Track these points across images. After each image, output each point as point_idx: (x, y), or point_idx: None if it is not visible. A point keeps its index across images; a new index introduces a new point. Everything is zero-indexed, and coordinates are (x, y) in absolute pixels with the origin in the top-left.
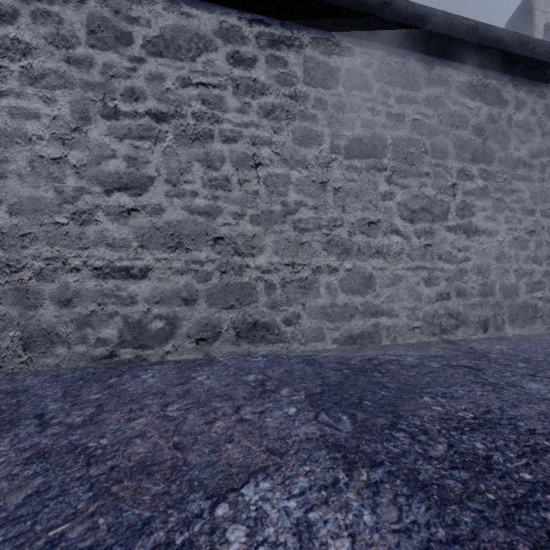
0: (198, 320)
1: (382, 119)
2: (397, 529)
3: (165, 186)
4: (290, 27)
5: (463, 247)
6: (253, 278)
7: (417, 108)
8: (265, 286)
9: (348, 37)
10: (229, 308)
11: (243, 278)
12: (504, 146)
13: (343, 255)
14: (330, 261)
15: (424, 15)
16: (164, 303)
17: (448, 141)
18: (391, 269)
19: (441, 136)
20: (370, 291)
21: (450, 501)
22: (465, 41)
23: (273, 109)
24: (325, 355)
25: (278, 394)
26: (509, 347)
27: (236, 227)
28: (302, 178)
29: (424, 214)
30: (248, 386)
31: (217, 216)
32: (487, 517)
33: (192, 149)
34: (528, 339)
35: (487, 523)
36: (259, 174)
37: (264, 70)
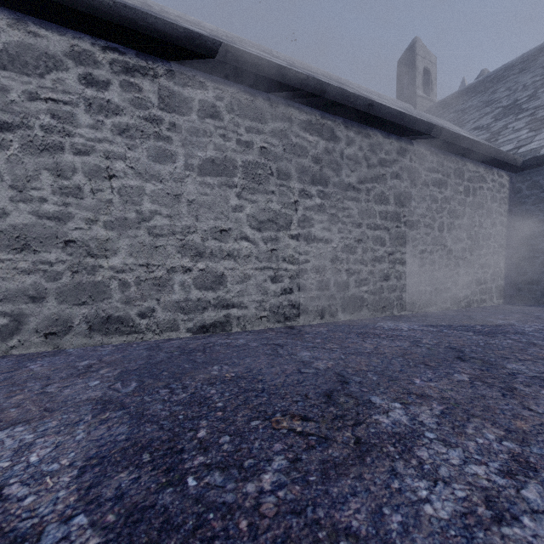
0: (47, 316)
1: (233, 144)
2: (94, 439)
3: (9, 192)
4: (146, 58)
5: (304, 252)
6: (106, 277)
7: (264, 138)
8: (119, 284)
9: (202, 73)
10: (82, 305)
11: (96, 277)
12: (337, 173)
13: (196, 257)
14: (184, 262)
15: (264, 66)
16: (8, 301)
17: (291, 166)
18: (241, 269)
19: (285, 162)
20: (222, 288)
21: (150, 422)
22: (300, 89)
23: (128, 128)
24: (173, 342)
25: (96, 372)
26: (328, 329)
27: (89, 231)
28: (157, 190)
29: (270, 224)
30: (75, 369)
31: (69, 221)
32: (163, 427)
33: (40, 159)
34: (351, 322)
35: (159, 429)
36: (113, 185)
37: (118, 93)
